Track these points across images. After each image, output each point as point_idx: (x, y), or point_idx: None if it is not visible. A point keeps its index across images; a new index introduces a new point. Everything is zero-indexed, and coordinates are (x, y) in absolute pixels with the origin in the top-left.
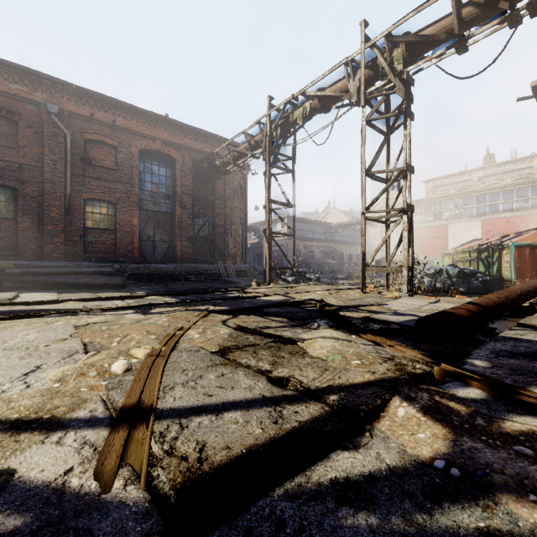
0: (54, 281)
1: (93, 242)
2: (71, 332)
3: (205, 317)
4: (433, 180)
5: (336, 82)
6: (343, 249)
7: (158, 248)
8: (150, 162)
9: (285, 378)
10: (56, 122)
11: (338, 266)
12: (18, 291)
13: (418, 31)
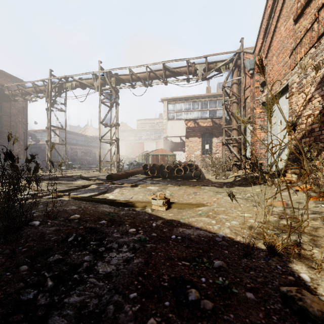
0: None
1: None
2: None
3: None
4: (140, 120)
5: (88, 79)
6: (96, 151)
7: None
8: None
9: (70, 186)
10: None
11: (93, 160)
12: None
13: (120, 75)
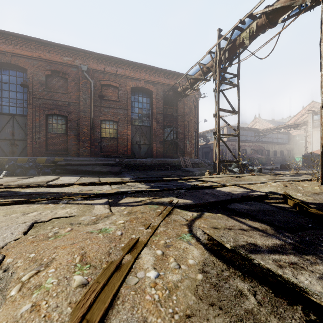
0: (81, 169)
1: (105, 145)
2: (12, 238)
3: (168, 216)
4: None
5: None
6: (269, 147)
7: (142, 149)
8: (137, 95)
9: None
10: (86, 76)
11: (266, 159)
12: (63, 175)
13: None
